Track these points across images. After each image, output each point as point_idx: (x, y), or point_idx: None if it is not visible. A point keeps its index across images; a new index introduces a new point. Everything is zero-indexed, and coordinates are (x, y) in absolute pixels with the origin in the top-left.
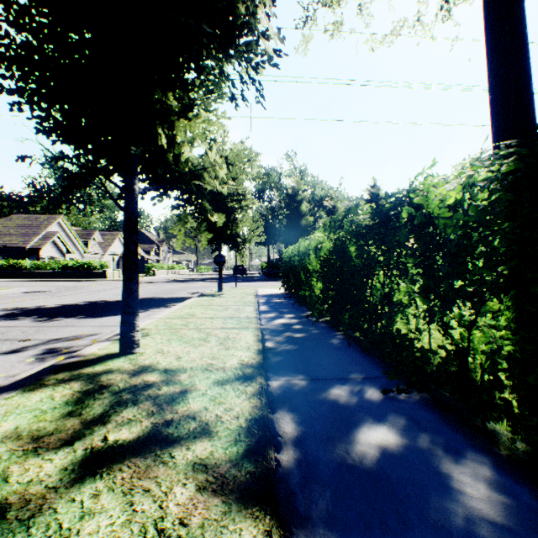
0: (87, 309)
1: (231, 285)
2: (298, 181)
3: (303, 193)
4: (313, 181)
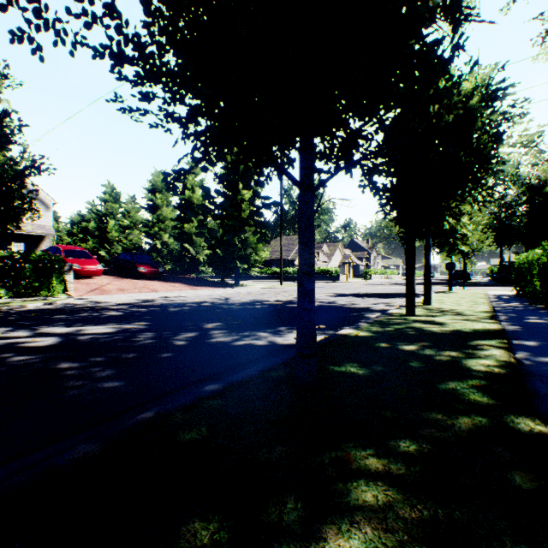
0: (370, 295)
1: (456, 288)
2: (544, 171)
3: None
4: None
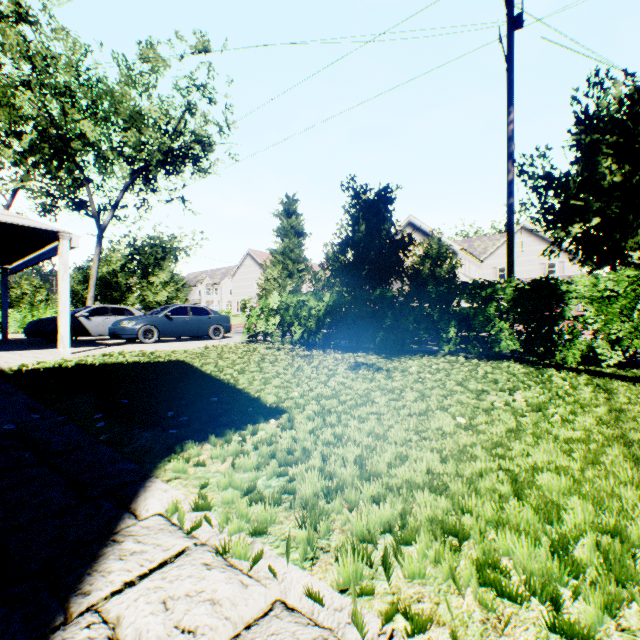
0: None
1: None
2: None
3: None
4: None
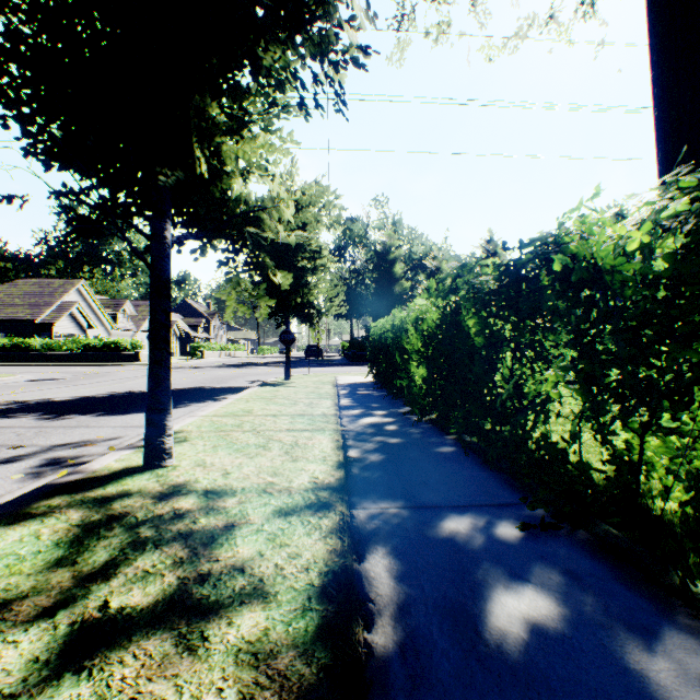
0: (108, 403)
1: (302, 371)
2: (390, 235)
3: (397, 251)
4: (411, 235)
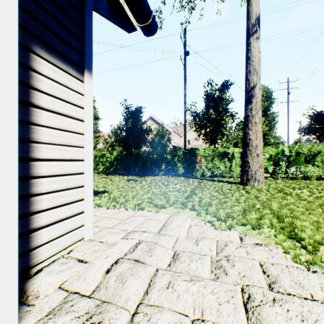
0: None
1: None
2: None
3: None
4: None
